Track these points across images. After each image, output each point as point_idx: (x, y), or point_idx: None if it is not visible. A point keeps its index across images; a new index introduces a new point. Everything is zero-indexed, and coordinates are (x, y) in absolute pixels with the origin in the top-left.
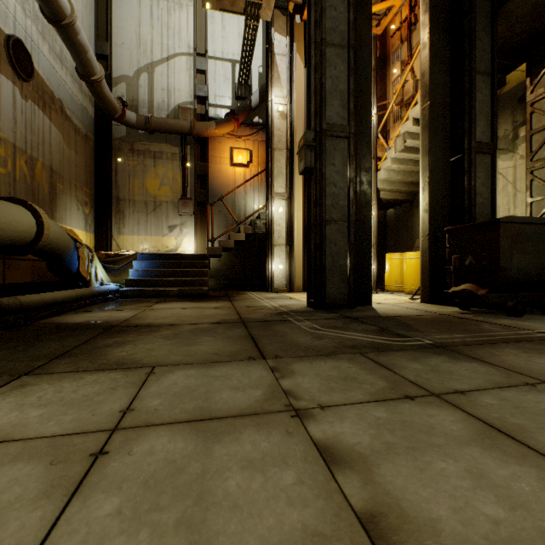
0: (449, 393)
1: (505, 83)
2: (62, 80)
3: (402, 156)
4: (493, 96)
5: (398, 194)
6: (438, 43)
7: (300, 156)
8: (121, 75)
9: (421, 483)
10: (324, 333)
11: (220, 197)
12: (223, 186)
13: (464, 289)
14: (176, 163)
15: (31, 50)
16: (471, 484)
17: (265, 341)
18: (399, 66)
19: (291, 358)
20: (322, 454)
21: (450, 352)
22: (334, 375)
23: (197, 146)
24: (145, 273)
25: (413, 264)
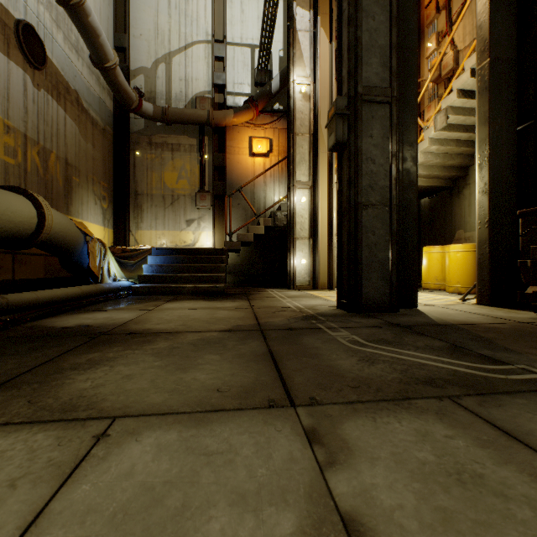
0: None
1: None
2: (78, 71)
3: (442, 135)
4: None
5: (435, 180)
6: None
7: (329, 129)
8: (139, 67)
9: None
10: (372, 351)
11: (239, 187)
12: (242, 177)
13: None
14: (194, 155)
15: (44, 38)
16: None
17: (291, 364)
18: (436, 39)
19: (337, 407)
20: None
21: None
22: (430, 461)
23: (215, 136)
24: (159, 269)
25: (459, 258)
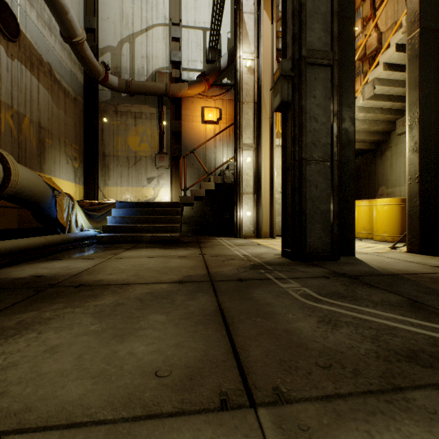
0: None
1: None
2: (51, 46)
3: (369, 104)
4: None
5: (361, 144)
6: None
7: (274, 90)
8: (106, 46)
9: None
10: (330, 309)
11: (192, 149)
12: (195, 141)
13: None
14: (154, 122)
15: (18, 14)
16: None
17: (244, 328)
18: (361, 23)
19: (313, 409)
20: None
21: None
22: None
23: (172, 106)
24: (121, 220)
25: (385, 210)
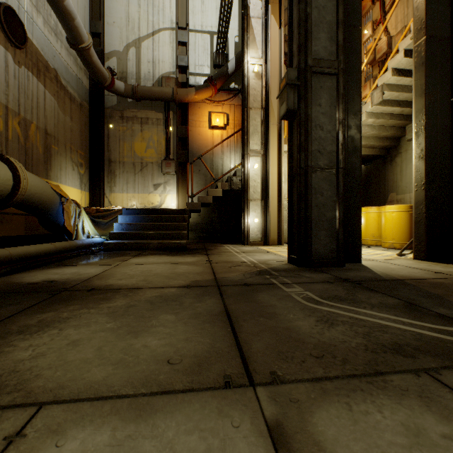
0: None
1: None
2: (57, 52)
3: (378, 109)
4: None
5: (370, 150)
6: None
7: (281, 99)
8: (112, 50)
9: None
10: (329, 310)
11: (199, 155)
12: (202, 147)
13: None
14: (160, 128)
15: (25, 20)
16: None
17: (248, 326)
18: (371, 26)
19: (303, 387)
20: None
21: None
22: None
23: (178, 111)
24: (128, 227)
25: (394, 217)
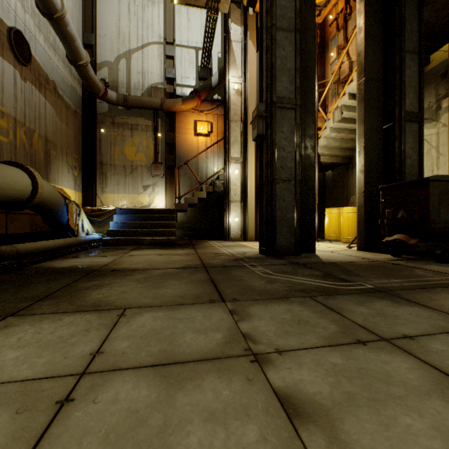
0: (398, 338)
1: (429, 61)
2: (55, 65)
3: (339, 125)
4: (420, 72)
5: (335, 158)
6: (372, 27)
7: (253, 125)
8: (104, 61)
9: (389, 443)
10: (275, 277)
11: (186, 161)
12: (188, 152)
13: (397, 238)
14: (149, 134)
15: (29, 40)
16: (442, 445)
17: (224, 284)
18: (336, 50)
19: (248, 302)
20: (283, 405)
21: (392, 297)
22: (288, 318)
23: (166, 119)
24: (123, 225)
25: (349, 217)
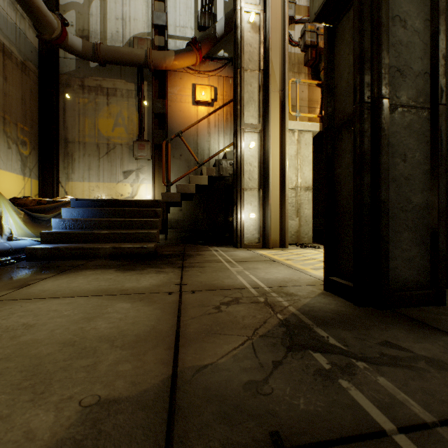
0: None
1: None
2: None
3: None
4: None
5: None
6: None
7: None
8: (70, 2)
9: None
10: None
11: (178, 132)
12: (184, 127)
13: None
14: (132, 101)
15: None
16: None
17: None
18: None
19: None
20: None
21: None
22: None
23: (155, 81)
24: (73, 224)
25: None
